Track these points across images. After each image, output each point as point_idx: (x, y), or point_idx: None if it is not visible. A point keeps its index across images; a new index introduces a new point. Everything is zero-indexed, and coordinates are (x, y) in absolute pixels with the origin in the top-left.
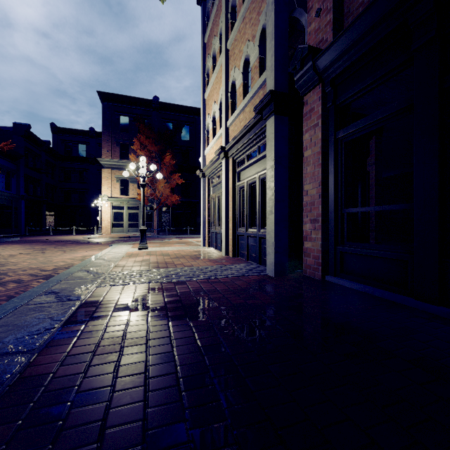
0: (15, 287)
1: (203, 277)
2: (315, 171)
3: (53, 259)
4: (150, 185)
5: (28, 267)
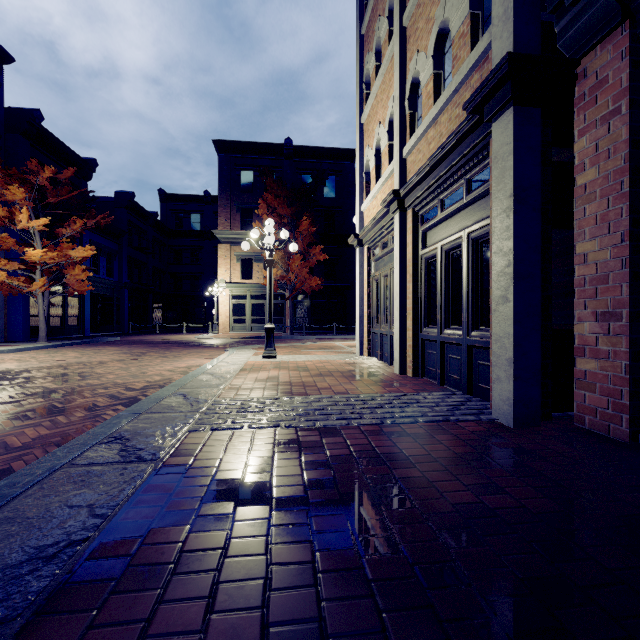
0: (81, 419)
1: (370, 419)
2: (609, 211)
3: (148, 369)
4: (281, 265)
5: (113, 382)
